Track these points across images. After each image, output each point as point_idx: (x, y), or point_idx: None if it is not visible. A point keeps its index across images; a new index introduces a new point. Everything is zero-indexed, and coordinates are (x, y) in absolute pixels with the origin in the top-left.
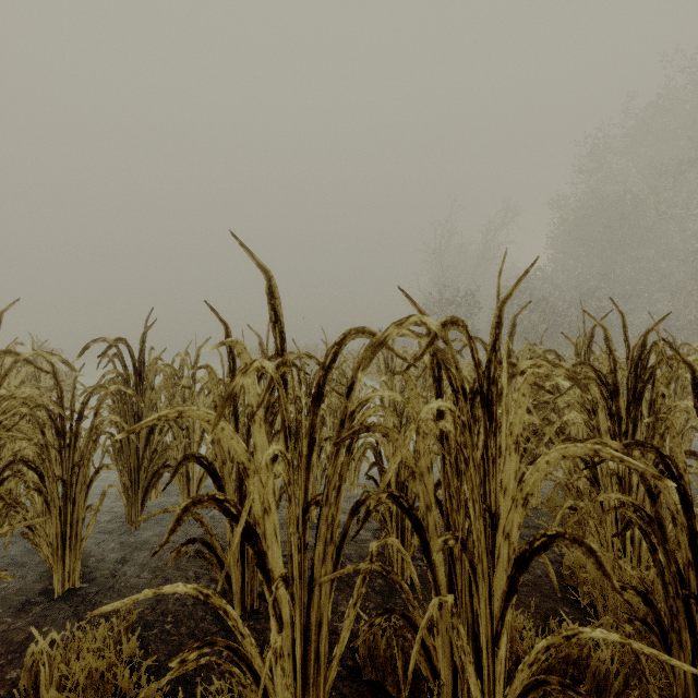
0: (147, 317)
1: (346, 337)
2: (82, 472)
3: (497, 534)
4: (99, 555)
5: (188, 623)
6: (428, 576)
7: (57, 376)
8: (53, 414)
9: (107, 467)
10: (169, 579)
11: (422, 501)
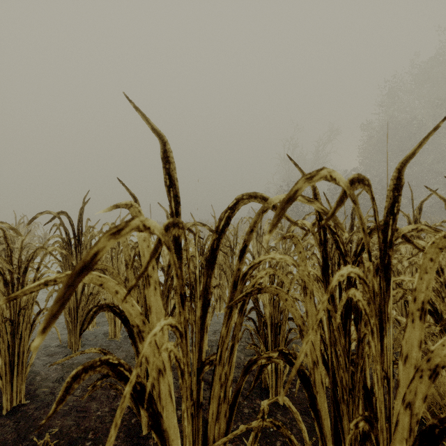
0: (84, 197)
1: (238, 202)
2: (27, 314)
3: (395, 402)
4: (45, 374)
5: (104, 440)
6: (296, 398)
7: (7, 240)
8: (2, 270)
9: (46, 310)
10: (94, 397)
11: (309, 357)
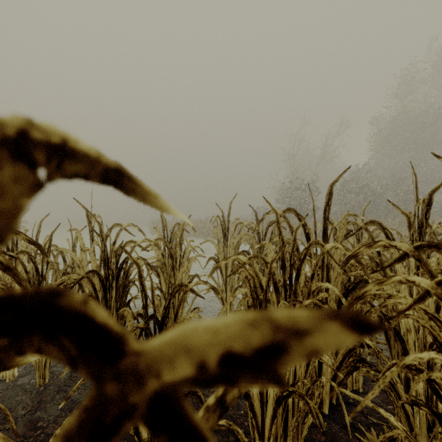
0: None
1: None
2: None
3: None
4: None
5: None
6: None
7: None
8: None
9: None
10: None
11: None
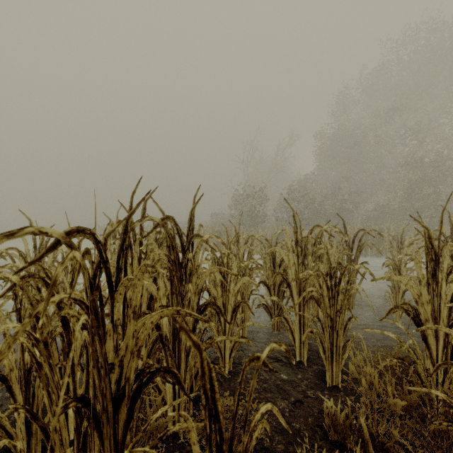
0: None
1: None
2: None
3: None
4: None
5: None
6: None
7: None
8: None
9: None
10: None
11: None
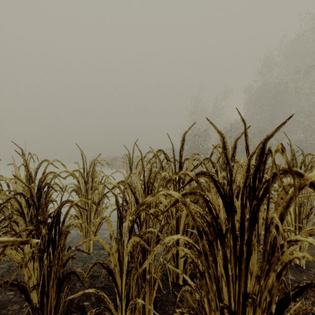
0: None
1: None
2: None
3: None
4: None
5: None
6: None
7: None
8: None
9: None
10: None
11: None
